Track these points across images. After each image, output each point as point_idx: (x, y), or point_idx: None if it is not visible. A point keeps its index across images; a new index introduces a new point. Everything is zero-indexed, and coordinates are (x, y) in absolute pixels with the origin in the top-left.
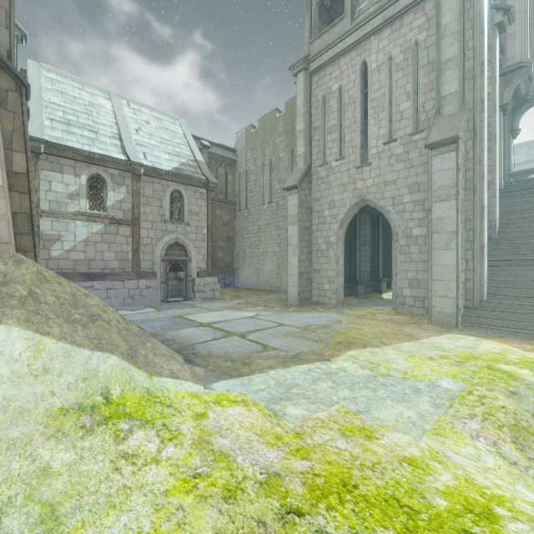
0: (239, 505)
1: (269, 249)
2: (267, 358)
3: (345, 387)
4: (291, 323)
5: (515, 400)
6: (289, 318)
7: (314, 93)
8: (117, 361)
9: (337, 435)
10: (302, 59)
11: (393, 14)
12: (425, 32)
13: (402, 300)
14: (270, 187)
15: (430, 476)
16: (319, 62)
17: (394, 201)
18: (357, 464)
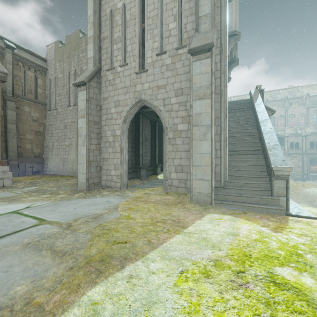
0: None
1: (74, 142)
2: None
3: None
4: (58, 217)
5: None
6: (63, 208)
7: (103, 8)
8: None
9: None
10: None
11: None
12: None
13: (170, 182)
14: (75, 92)
15: None
16: None
17: (164, 102)
18: None
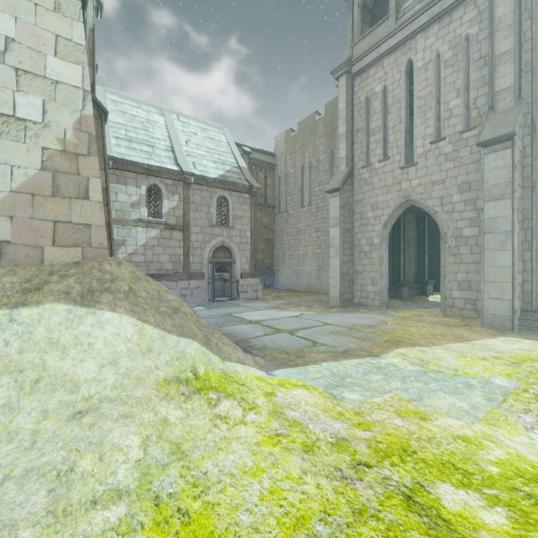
0: (317, 456)
1: (309, 251)
2: (318, 352)
3: (397, 379)
4: (336, 322)
5: None
6: (333, 318)
7: (356, 96)
8: (198, 346)
9: (393, 415)
10: (344, 63)
11: (441, 10)
12: (476, 25)
13: (451, 303)
14: (310, 189)
15: (483, 450)
16: (361, 64)
17: (442, 201)
18: (414, 437)
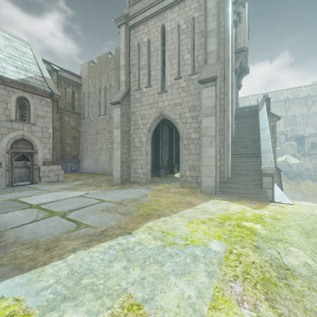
0: None
1: (104, 146)
2: (75, 238)
3: (137, 265)
4: (111, 199)
5: (258, 253)
6: (110, 195)
7: (132, 41)
8: None
9: None
10: (123, 15)
11: None
12: (198, 12)
13: (185, 179)
14: (105, 104)
15: None
16: (135, 20)
17: (180, 116)
18: None
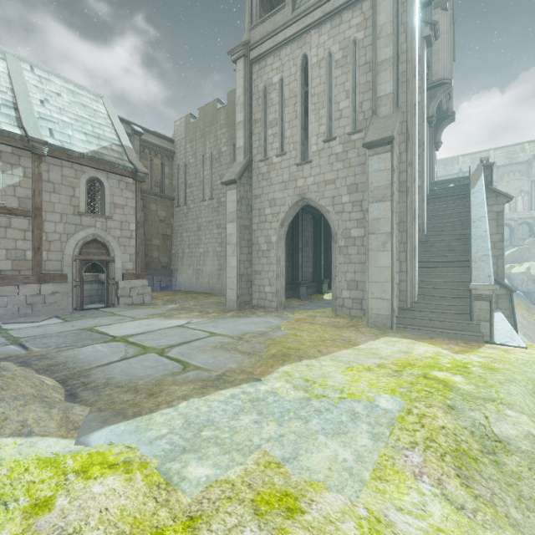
0: None
1: (210, 249)
2: (183, 383)
3: (272, 420)
4: (225, 331)
5: (453, 416)
6: (224, 325)
7: (254, 83)
8: None
9: (247, 514)
10: (242, 44)
11: (333, 9)
12: (362, 31)
13: (341, 302)
14: (211, 182)
15: None
16: (259, 50)
17: (333, 201)
18: None
